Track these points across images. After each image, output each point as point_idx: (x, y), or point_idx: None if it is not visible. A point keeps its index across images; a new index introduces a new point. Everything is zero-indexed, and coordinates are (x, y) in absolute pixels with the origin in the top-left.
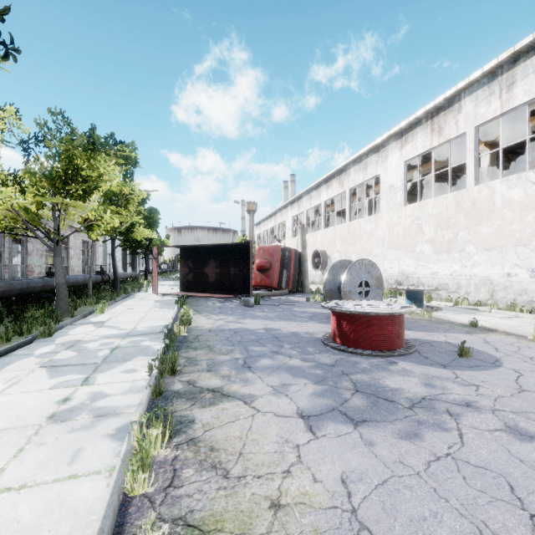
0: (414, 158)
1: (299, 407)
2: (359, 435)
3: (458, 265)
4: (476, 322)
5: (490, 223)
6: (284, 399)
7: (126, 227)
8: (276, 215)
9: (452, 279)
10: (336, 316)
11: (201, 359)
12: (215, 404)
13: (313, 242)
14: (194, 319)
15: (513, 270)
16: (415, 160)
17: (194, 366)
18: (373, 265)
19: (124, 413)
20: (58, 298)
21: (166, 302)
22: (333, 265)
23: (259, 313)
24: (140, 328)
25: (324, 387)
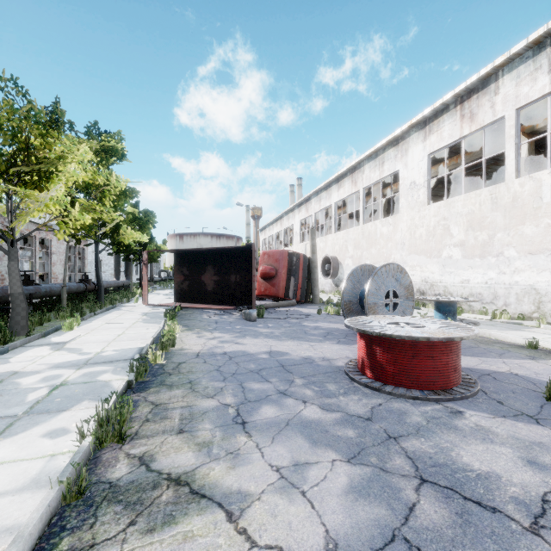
0: (439, 150)
1: (329, 530)
2: None
3: (495, 271)
4: (537, 342)
5: (536, 222)
6: (300, 506)
7: (111, 229)
8: (282, 219)
9: (487, 288)
10: (366, 339)
11: (174, 407)
12: (173, 521)
13: (323, 247)
14: (181, 338)
15: None
16: (437, 155)
17: (160, 421)
18: (402, 271)
19: None
20: (13, 312)
21: (155, 314)
22: (352, 271)
23: (262, 330)
24: (107, 351)
25: (365, 471)
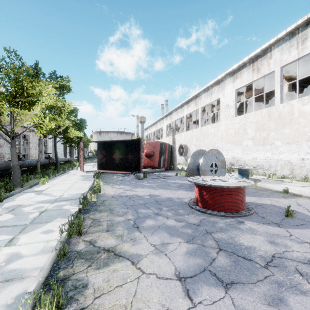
0: (241, 87)
1: (176, 267)
2: (231, 301)
3: (270, 153)
4: (287, 190)
5: (290, 127)
6: (164, 259)
7: (63, 129)
8: (157, 123)
9: (266, 162)
10: (198, 187)
11: (103, 220)
12: (108, 265)
13: (179, 139)
14: (103, 188)
15: (306, 156)
16: (241, 90)
17: (97, 226)
18: (219, 153)
19: (29, 276)
20: (13, 175)
21: (88, 176)
22: (193, 153)
23: (146, 184)
24: (65, 195)
25: (194, 246)
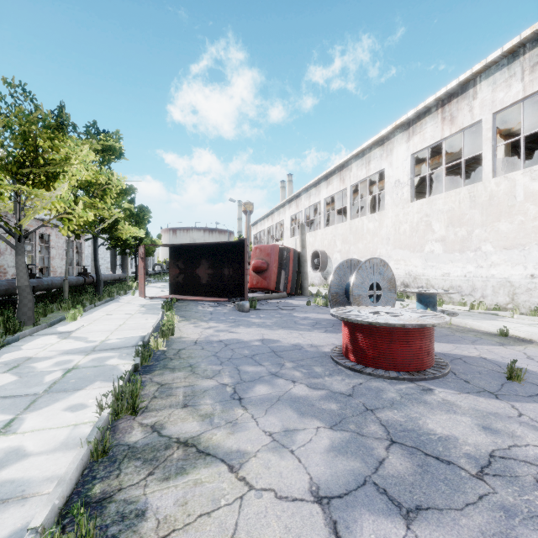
0: (422, 150)
1: (313, 477)
2: None
3: (473, 265)
4: (507, 331)
5: (510, 219)
6: (289, 461)
7: (109, 224)
8: (273, 214)
9: (466, 281)
10: (349, 327)
11: (178, 387)
12: (184, 472)
13: (312, 241)
14: (179, 328)
15: (537, 271)
16: (421, 155)
17: (166, 398)
18: (385, 265)
19: (37, 495)
20: (20, 304)
21: (152, 306)
22: (339, 265)
23: (255, 320)
24: (111, 339)
25: (345, 435)
